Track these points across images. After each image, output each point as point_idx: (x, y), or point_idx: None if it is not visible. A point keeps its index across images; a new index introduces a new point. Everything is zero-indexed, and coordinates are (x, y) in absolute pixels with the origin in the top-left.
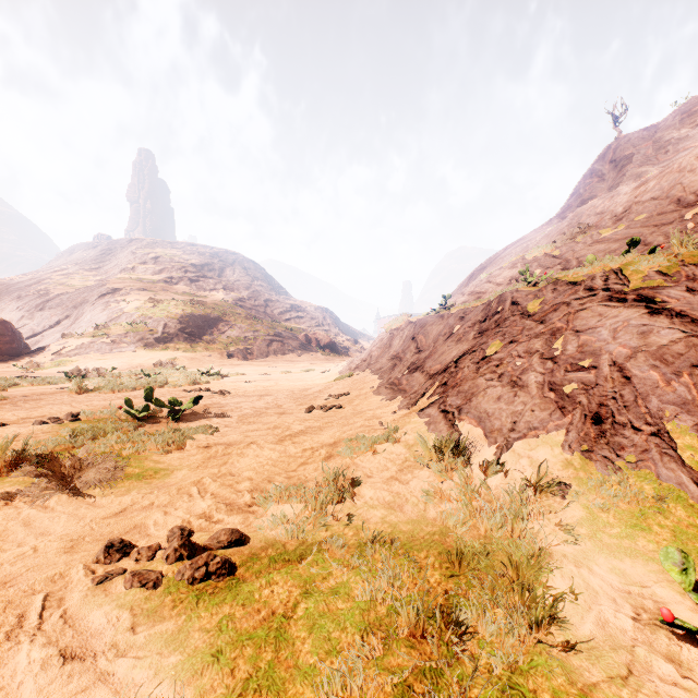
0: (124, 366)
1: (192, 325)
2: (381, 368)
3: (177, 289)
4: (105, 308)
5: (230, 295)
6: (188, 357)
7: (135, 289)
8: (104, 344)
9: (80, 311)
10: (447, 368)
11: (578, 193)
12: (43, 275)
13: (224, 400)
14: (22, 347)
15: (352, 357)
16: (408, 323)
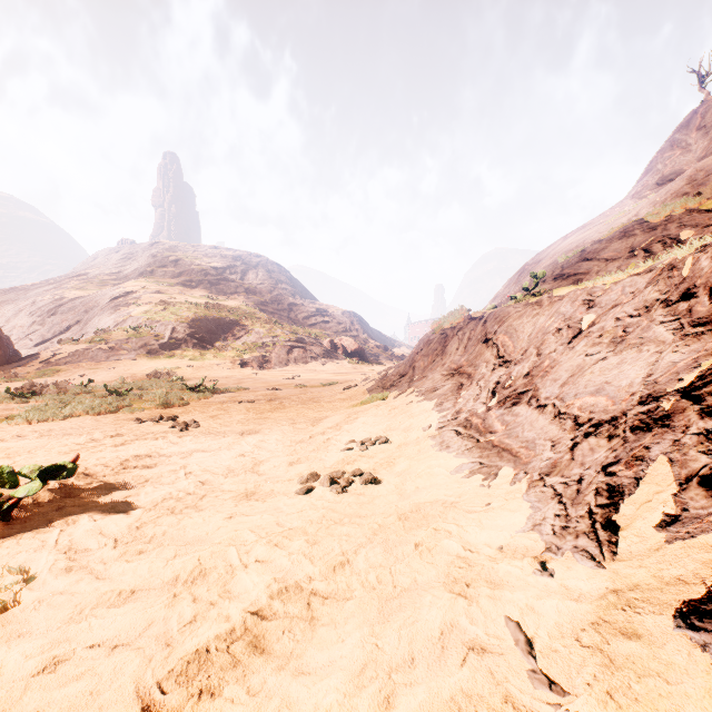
0: (113, 377)
1: (203, 330)
2: (434, 388)
3: (195, 292)
4: (113, 311)
5: (252, 298)
6: (192, 366)
7: (149, 292)
8: (100, 350)
9: (90, 315)
10: (669, 414)
11: (655, 169)
12: (62, 280)
13: (171, 446)
14: (10, 354)
15: (383, 365)
16: (468, 319)
